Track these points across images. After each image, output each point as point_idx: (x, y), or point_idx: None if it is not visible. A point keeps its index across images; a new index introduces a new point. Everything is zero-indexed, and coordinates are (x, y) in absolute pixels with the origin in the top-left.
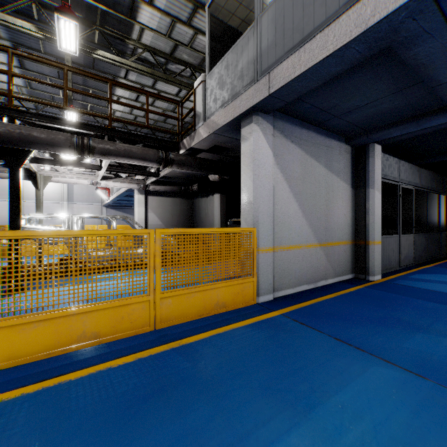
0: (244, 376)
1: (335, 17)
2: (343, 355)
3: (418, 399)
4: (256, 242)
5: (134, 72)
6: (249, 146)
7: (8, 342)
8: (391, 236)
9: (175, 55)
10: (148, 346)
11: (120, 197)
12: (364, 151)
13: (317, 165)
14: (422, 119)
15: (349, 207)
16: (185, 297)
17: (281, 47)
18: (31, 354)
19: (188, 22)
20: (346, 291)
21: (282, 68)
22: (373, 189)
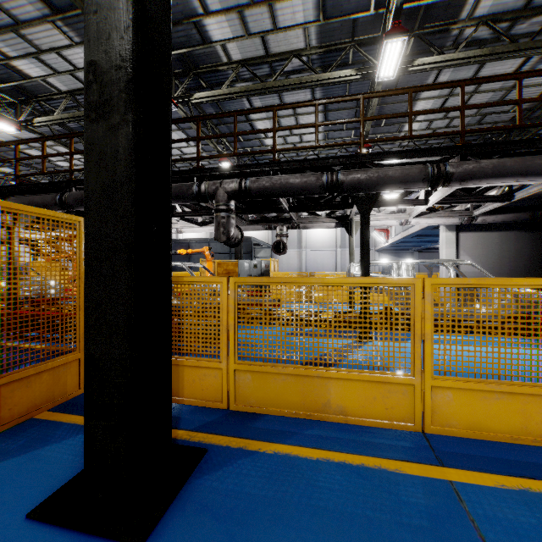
0: None
1: None
2: None
3: None
4: None
5: (448, 69)
6: None
7: (468, 407)
8: None
9: (533, 4)
10: None
11: (406, 238)
12: None
13: None
14: None
15: None
16: None
17: None
18: (491, 430)
19: None
20: None
21: None
22: None
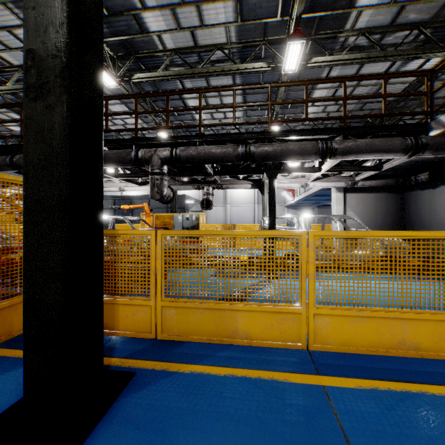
0: None
1: None
2: None
3: None
4: None
5: (337, 67)
6: None
7: (340, 329)
8: None
9: (397, 22)
10: None
11: (307, 197)
12: None
13: None
14: None
15: None
16: None
17: None
18: (357, 345)
19: None
20: None
21: None
22: None
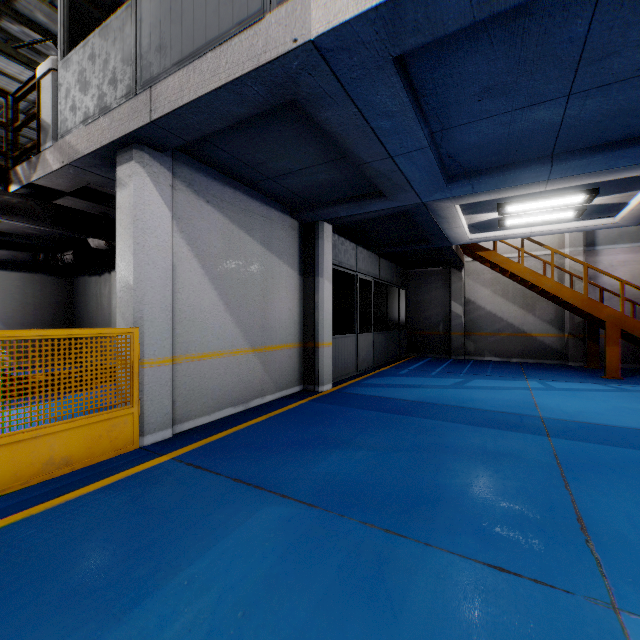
0: (37, 586)
1: (229, 37)
2: (232, 502)
3: (295, 537)
4: (139, 351)
5: None
6: (129, 197)
7: None
8: (347, 336)
9: (18, 8)
10: None
11: None
12: (313, 229)
13: (249, 241)
14: (363, 200)
15: (296, 299)
16: None
17: (167, 53)
18: None
19: None
20: (284, 409)
21: (167, 86)
22: (322, 278)
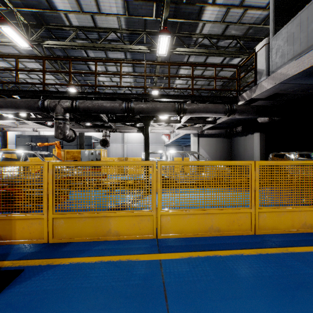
0: None
1: None
2: None
3: None
4: None
5: (193, 56)
6: None
7: (177, 223)
8: None
9: (225, 34)
10: (260, 246)
11: (177, 139)
12: None
13: None
14: None
15: None
16: (276, 214)
17: None
18: (186, 232)
19: (240, 4)
20: None
21: None
22: None
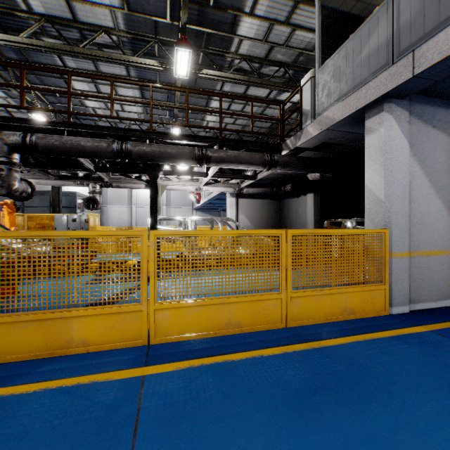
0: (415, 393)
1: None
2: None
3: None
4: (388, 245)
5: (229, 83)
6: (378, 138)
7: (179, 320)
8: None
9: (269, 58)
10: (288, 342)
11: (210, 200)
12: None
13: None
14: None
15: None
16: (313, 299)
17: (432, 17)
18: (193, 332)
19: (286, 20)
20: None
21: (435, 42)
22: None
